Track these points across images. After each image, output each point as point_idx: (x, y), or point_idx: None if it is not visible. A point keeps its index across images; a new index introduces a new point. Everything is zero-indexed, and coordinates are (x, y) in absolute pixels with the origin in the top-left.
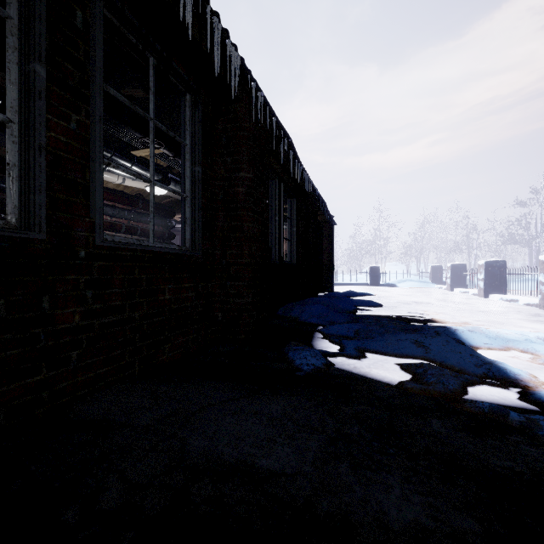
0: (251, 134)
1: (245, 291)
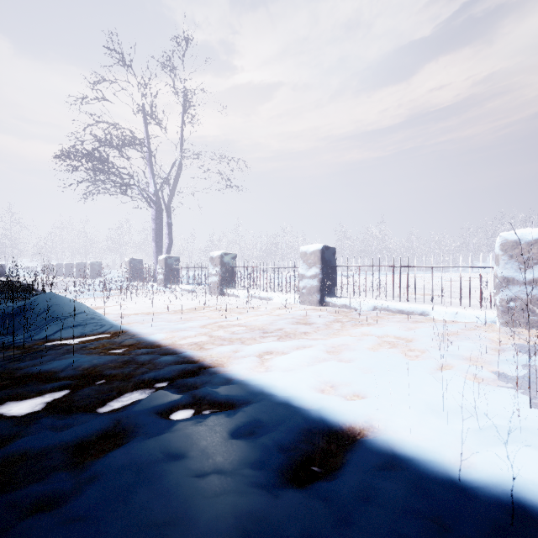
0: None
1: None
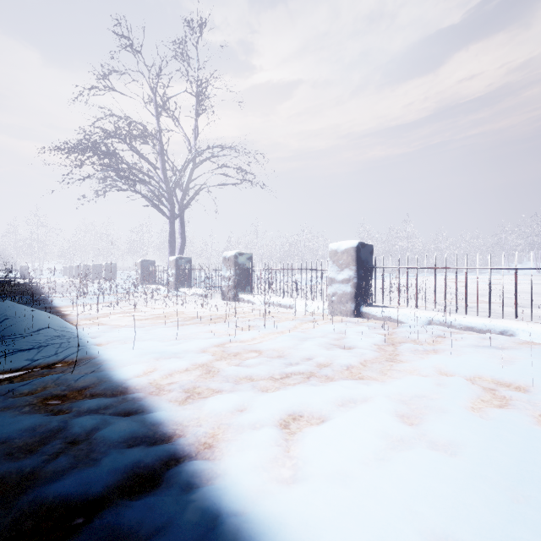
0: None
1: None
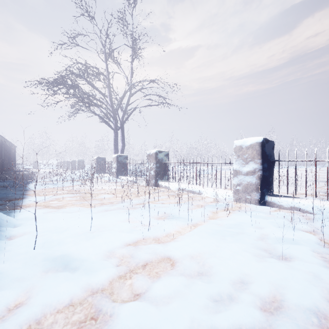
0: (1, 143)
1: (0, 166)
